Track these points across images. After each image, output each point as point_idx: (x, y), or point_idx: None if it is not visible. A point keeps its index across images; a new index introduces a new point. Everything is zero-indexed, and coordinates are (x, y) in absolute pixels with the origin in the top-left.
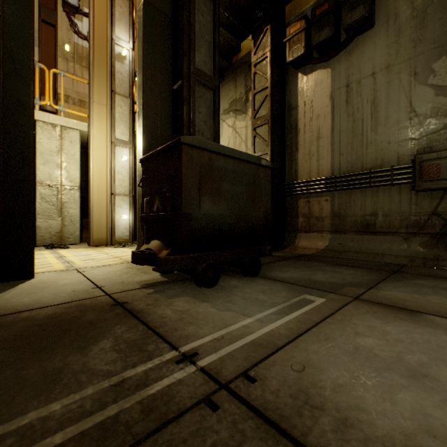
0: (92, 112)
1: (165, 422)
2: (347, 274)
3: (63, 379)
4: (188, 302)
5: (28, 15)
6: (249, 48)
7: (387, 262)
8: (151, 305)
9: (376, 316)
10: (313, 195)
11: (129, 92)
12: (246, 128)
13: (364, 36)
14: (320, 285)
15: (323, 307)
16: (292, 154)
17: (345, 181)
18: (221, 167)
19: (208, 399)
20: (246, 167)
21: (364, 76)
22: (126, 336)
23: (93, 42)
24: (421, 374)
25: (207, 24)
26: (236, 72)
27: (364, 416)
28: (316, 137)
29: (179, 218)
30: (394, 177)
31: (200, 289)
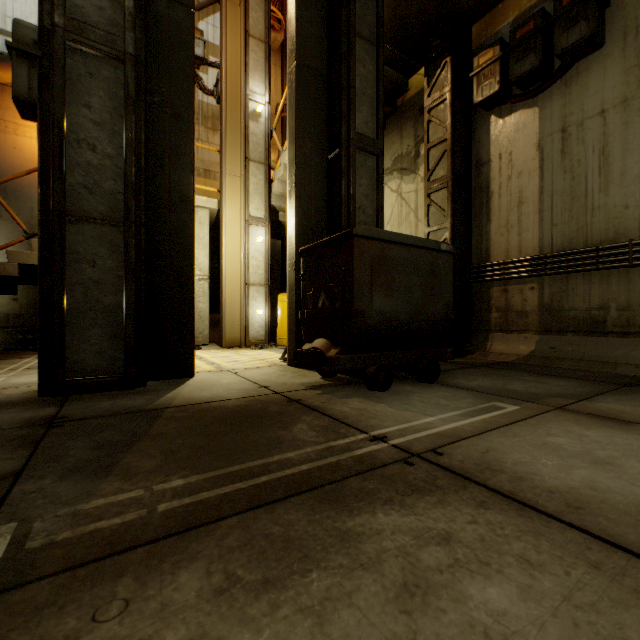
0: (225, 187)
1: (375, 467)
2: (555, 385)
3: (284, 443)
4: (362, 402)
5: (189, 106)
6: (420, 85)
7: (621, 374)
8: (326, 403)
9: (578, 423)
10: (512, 282)
11: (265, 157)
12: (416, 192)
13: (589, 60)
14: (516, 394)
15: (515, 413)
16: (482, 225)
17: (559, 262)
18: (394, 257)
19: (404, 461)
20: (423, 255)
21: (588, 116)
22: (316, 423)
23: (226, 102)
24: (605, 462)
25: (368, 75)
26: (402, 118)
27: (537, 477)
28: (517, 202)
29: (351, 315)
30: (634, 255)
31: (371, 392)
